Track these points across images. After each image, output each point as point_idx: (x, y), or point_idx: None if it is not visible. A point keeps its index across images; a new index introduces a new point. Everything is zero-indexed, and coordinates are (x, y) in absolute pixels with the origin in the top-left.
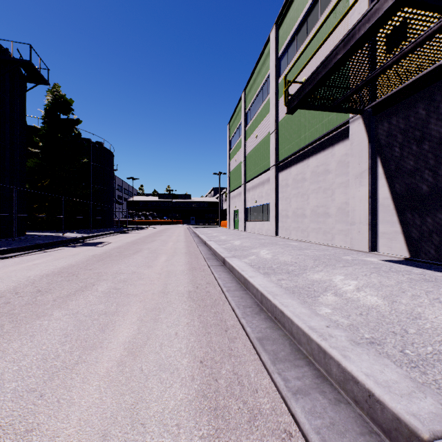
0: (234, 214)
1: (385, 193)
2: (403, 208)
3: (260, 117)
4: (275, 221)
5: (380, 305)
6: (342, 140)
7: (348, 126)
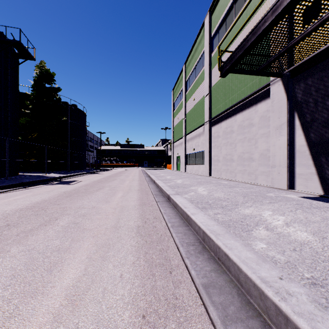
0: (177, 159)
1: (301, 141)
2: (318, 154)
3: (196, 84)
4: (208, 164)
5: (312, 241)
6: (264, 99)
7: (269, 88)
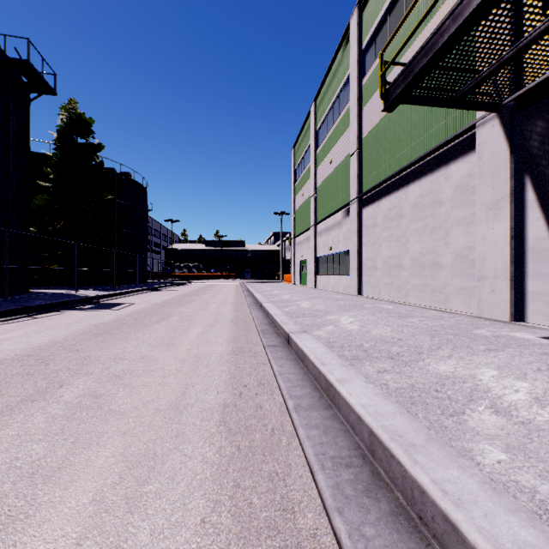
0: (300, 265)
1: (539, 231)
2: None
3: (335, 134)
4: (357, 274)
5: None
6: (462, 155)
7: (473, 133)
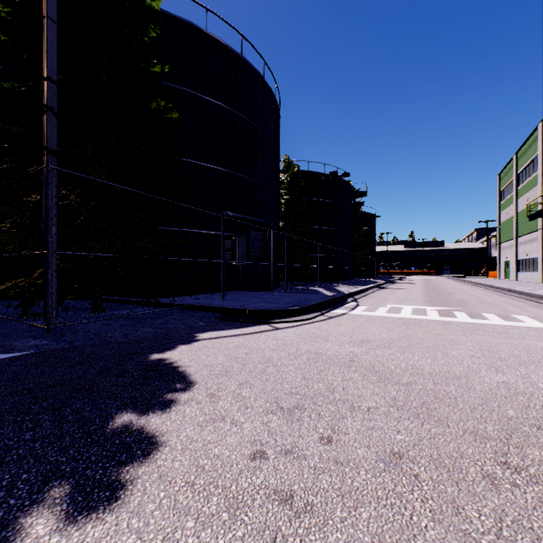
0: (504, 265)
1: None
2: None
3: (530, 184)
4: (541, 271)
5: None
6: None
7: None
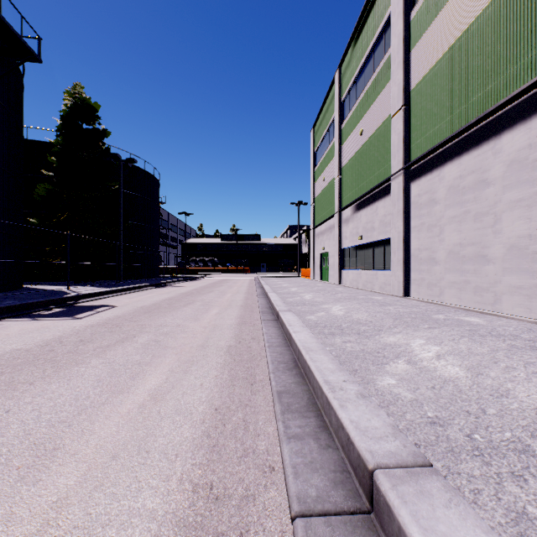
0: (321, 259)
1: None
2: None
3: (368, 98)
4: (403, 269)
5: None
6: None
7: None
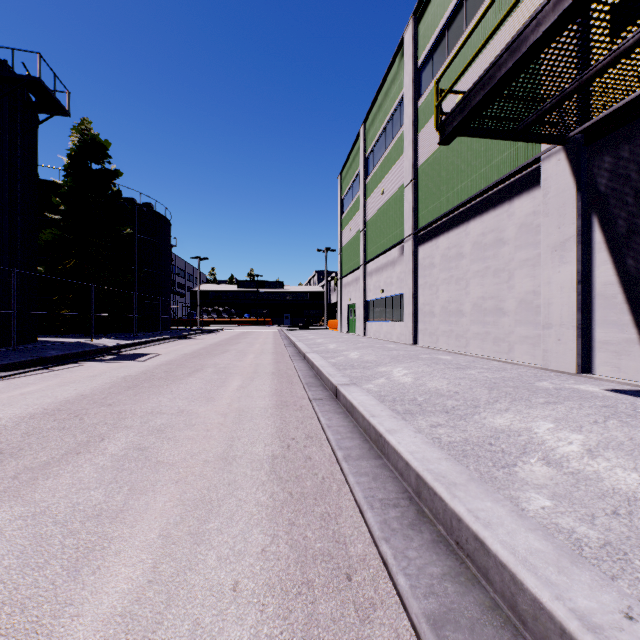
0: (348, 310)
1: (606, 275)
2: None
3: (388, 161)
4: (412, 321)
5: None
6: (527, 190)
7: (538, 167)
